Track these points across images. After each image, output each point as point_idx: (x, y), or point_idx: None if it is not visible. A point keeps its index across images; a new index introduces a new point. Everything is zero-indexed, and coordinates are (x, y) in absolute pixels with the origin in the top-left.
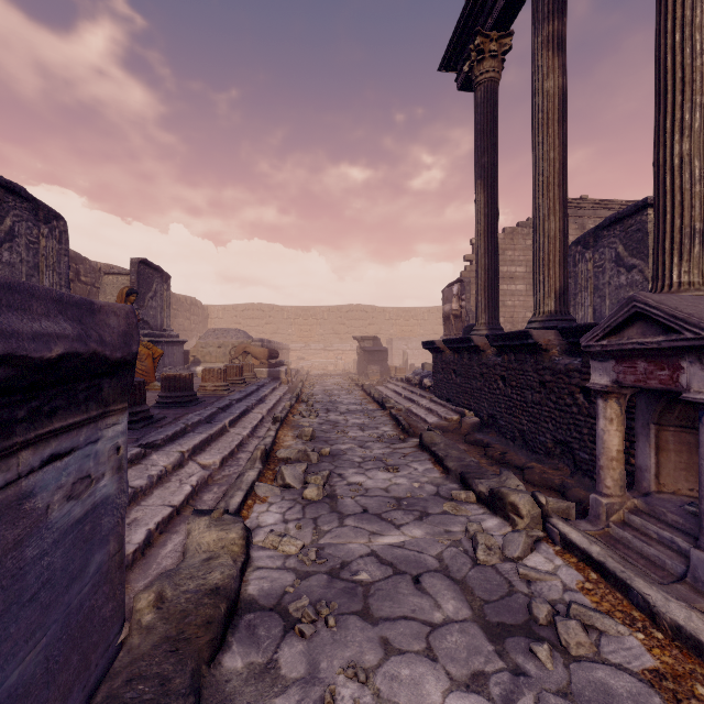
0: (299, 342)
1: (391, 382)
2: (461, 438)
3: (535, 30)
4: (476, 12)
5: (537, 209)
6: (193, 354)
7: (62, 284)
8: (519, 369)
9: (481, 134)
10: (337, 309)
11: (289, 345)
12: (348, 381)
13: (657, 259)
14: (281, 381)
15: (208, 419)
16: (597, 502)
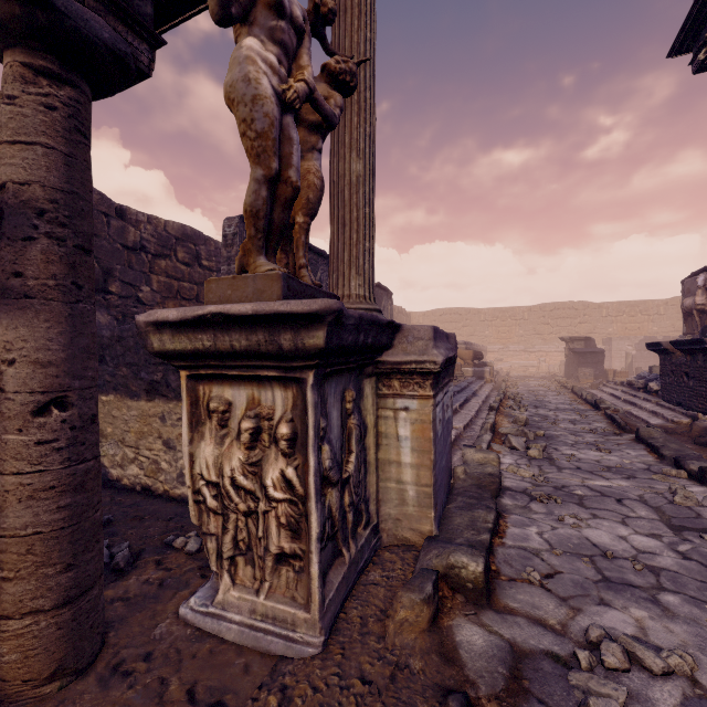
0: (496, 344)
1: (607, 385)
2: (690, 440)
3: None
4: None
5: None
6: None
7: None
8: None
9: None
10: (539, 308)
11: (486, 347)
12: (554, 383)
13: None
14: (485, 380)
15: None
16: None
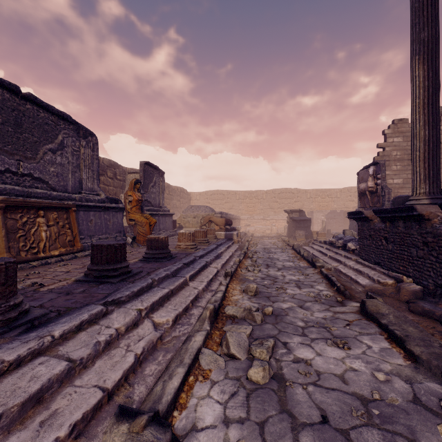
0: (246, 214)
1: (315, 243)
2: (402, 304)
3: None
4: None
5: None
6: (178, 222)
7: (94, 177)
8: None
9: (419, 11)
10: (272, 192)
11: (240, 217)
12: (280, 241)
13: None
14: (233, 241)
15: (174, 273)
16: None
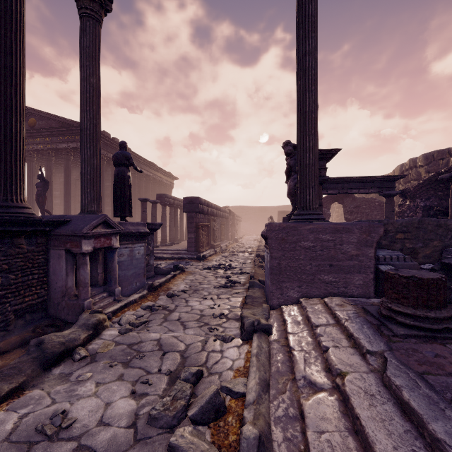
0: None
1: None
2: None
3: None
4: None
5: None
6: None
7: None
8: None
9: None
10: None
11: None
12: None
13: (16, 183)
14: None
15: None
16: (91, 301)
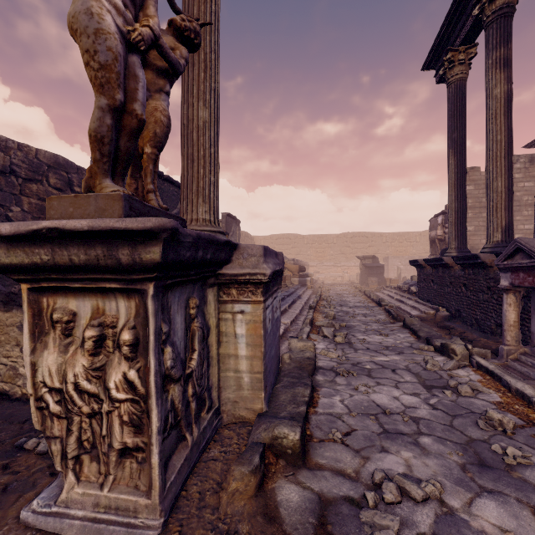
0: (315, 260)
1: (386, 289)
2: (434, 324)
3: (486, 55)
4: (448, 33)
5: (488, 173)
6: None
7: None
8: (474, 278)
9: (452, 118)
10: (343, 236)
11: (308, 263)
12: (353, 288)
13: None
14: (307, 286)
15: None
16: (502, 349)
